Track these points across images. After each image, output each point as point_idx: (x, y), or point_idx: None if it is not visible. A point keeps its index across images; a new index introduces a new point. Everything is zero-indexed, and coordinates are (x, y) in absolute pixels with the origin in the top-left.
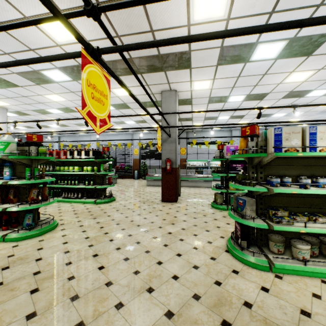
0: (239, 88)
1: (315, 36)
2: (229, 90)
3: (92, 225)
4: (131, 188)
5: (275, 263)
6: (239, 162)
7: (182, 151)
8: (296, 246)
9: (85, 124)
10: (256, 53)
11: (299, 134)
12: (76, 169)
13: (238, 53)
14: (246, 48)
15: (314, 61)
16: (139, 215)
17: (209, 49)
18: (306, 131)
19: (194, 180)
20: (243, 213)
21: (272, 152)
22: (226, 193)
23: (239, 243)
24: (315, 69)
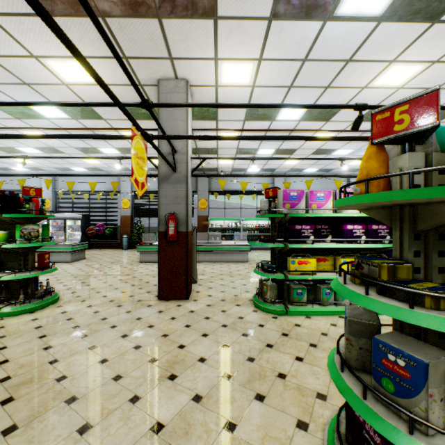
0: (299, 90)
1: None
2: (283, 94)
3: None
4: (109, 268)
5: None
6: (303, 221)
7: (202, 204)
8: None
9: None
10: None
11: None
12: None
13: None
14: None
15: (434, 40)
16: (91, 351)
17: None
18: None
19: (220, 250)
20: (411, 407)
21: None
22: (282, 279)
23: None
24: (428, 59)
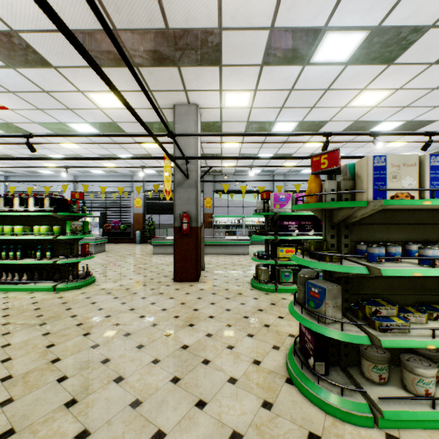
0: (290, 109)
1: (406, 29)
2: (277, 113)
3: (30, 343)
4: (128, 258)
5: (384, 410)
6: (291, 218)
7: (207, 203)
8: (413, 370)
9: (28, 146)
10: (321, 48)
11: (414, 168)
12: (18, 230)
13: (296, 46)
14: (308, 37)
15: (393, 75)
16: (132, 311)
17: (252, 31)
18: (426, 163)
19: (224, 244)
20: (320, 312)
21: (370, 199)
22: (274, 265)
23: (310, 364)
24: (392, 87)
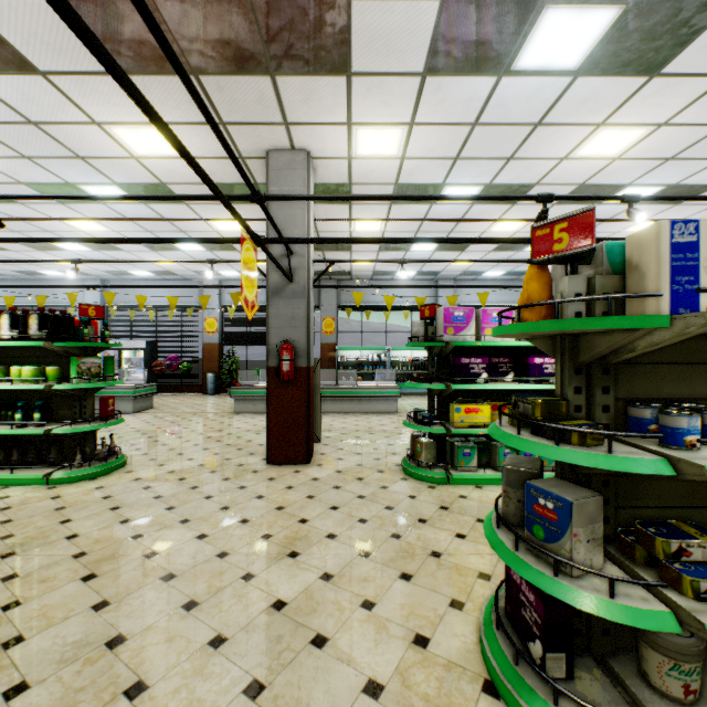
0: (470, 162)
1: (691, 2)
2: (447, 168)
3: None
4: (190, 421)
5: None
6: (473, 353)
7: (327, 326)
8: None
9: None
10: (534, 41)
11: None
12: None
13: (487, 35)
14: (511, 17)
15: (656, 97)
16: (184, 525)
17: (408, 1)
18: None
19: (355, 395)
20: (558, 551)
21: (665, 312)
22: (443, 435)
23: (533, 654)
24: (652, 122)
